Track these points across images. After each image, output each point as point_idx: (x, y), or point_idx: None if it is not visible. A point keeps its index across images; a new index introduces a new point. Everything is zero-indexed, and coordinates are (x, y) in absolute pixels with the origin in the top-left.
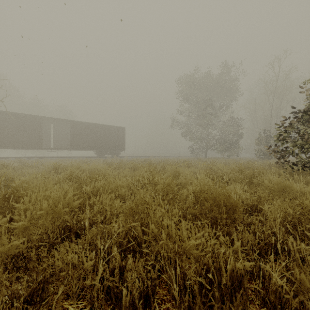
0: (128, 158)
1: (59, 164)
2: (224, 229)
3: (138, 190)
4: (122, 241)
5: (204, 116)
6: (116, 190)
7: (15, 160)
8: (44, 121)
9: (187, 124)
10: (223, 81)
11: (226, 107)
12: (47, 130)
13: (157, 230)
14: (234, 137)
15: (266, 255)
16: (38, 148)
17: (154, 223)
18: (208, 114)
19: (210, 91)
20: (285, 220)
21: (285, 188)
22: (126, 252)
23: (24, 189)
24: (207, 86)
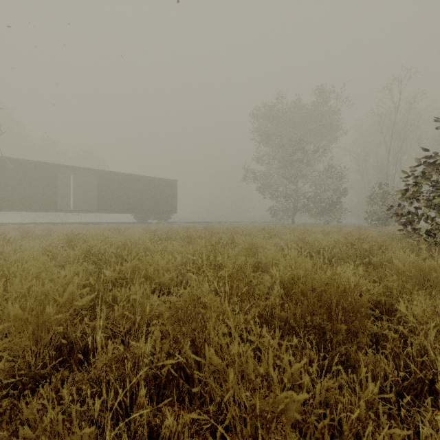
0: (182, 225)
1: (76, 234)
2: (340, 350)
3: (191, 277)
4: (161, 369)
5: (291, 165)
6: (155, 276)
7: (16, 227)
8: (60, 172)
9: (266, 176)
10: (318, 113)
11: (323, 151)
12: (64, 184)
13: (219, 361)
14: (334, 194)
15: (418, 400)
16: (52, 211)
17: (214, 344)
18: (297, 160)
19: (299, 128)
20: (439, 330)
21: (428, 272)
22: (166, 389)
23: (1, 275)
24: (295, 121)
